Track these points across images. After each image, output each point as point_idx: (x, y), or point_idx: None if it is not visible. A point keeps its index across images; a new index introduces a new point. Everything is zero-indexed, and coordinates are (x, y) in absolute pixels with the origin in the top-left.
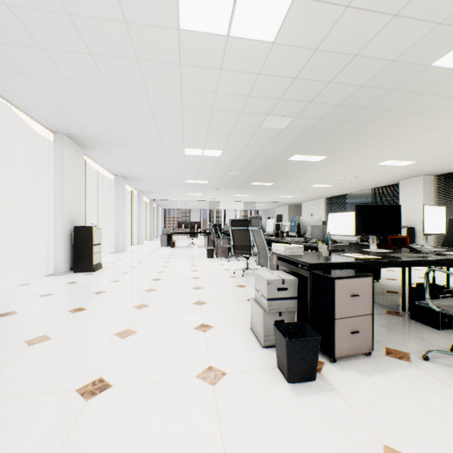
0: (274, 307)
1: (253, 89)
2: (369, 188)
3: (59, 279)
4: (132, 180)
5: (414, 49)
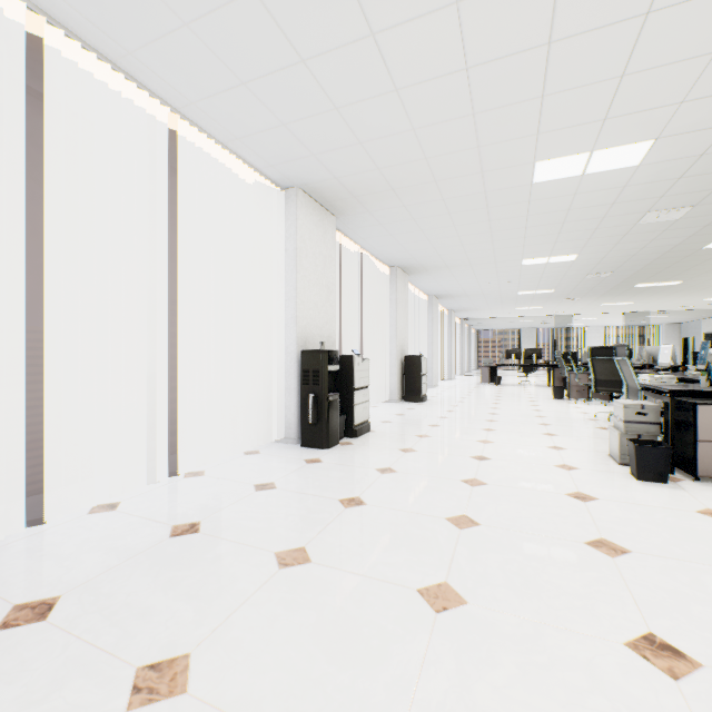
0: (631, 429)
1: (618, 198)
2: None
3: (397, 405)
4: (446, 298)
5: None
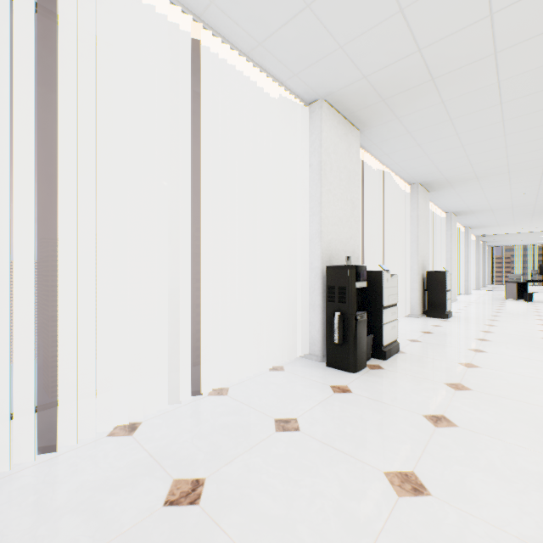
0: None
1: None
2: None
3: (419, 320)
4: (465, 214)
5: None
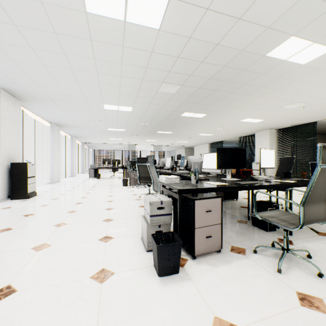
0: (155, 221)
1: (149, 63)
2: (237, 137)
3: None
4: (65, 127)
5: (254, 44)
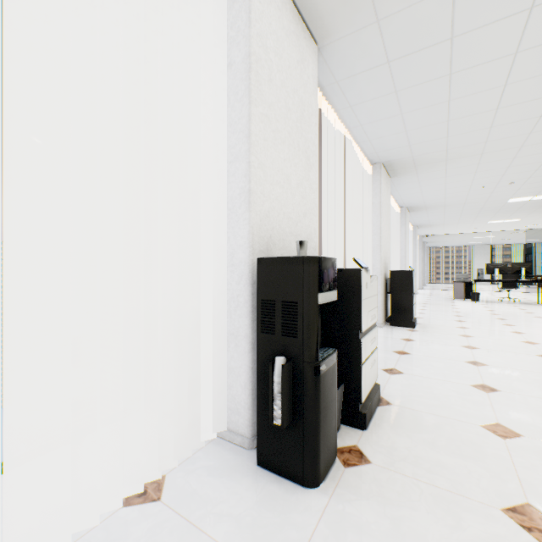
0: None
1: None
2: None
3: (384, 332)
4: (418, 210)
5: None
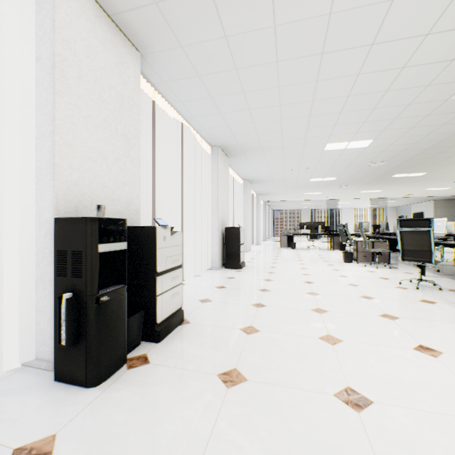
0: None
1: None
2: None
3: (218, 273)
4: (256, 183)
5: None
